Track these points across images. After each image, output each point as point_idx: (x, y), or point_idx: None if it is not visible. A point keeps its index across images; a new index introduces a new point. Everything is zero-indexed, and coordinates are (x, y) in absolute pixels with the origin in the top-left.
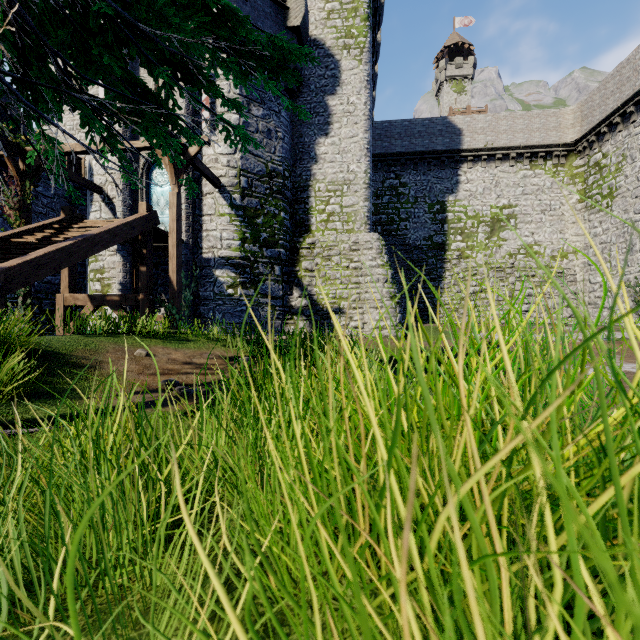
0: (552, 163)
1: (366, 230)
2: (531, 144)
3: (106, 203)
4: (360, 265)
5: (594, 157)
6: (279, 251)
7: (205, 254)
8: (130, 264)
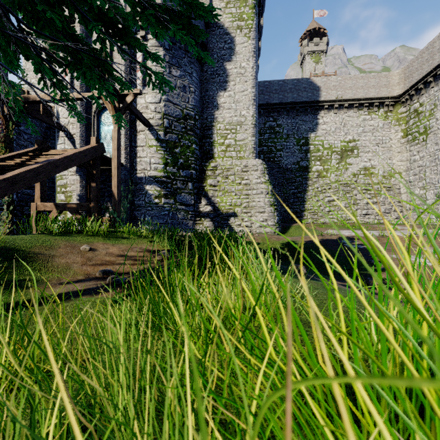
0: (383, 110)
1: (253, 157)
2: (369, 97)
3: (68, 138)
4: (249, 182)
5: (413, 106)
6: (191, 172)
7: (139, 174)
8: (85, 181)
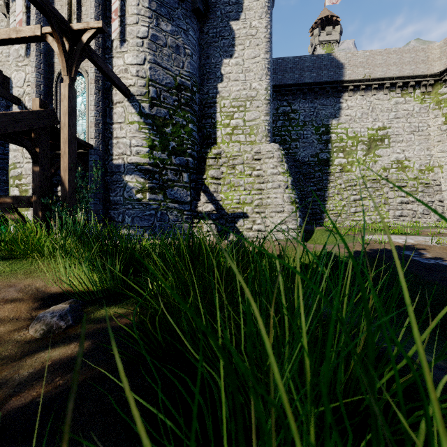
0: (420, 91)
1: (267, 142)
2: (403, 75)
3: None
4: (262, 173)
5: None
6: (187, 159)
7: (115, 160)
8: None
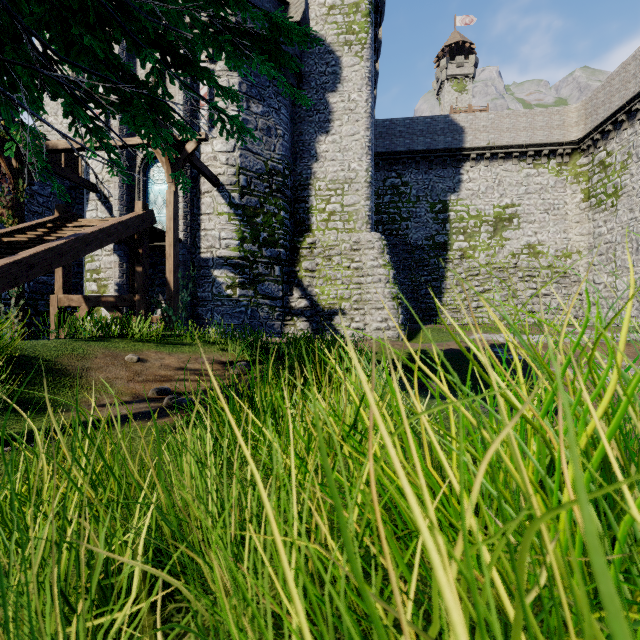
0: (556, 162)
1: (367, 229)
2: (534, 142)
3: (102, 202)
4: (361, 265)
5: (598, 155)
6: (279, 251)
7: (203, 254)
8: (127, 264)
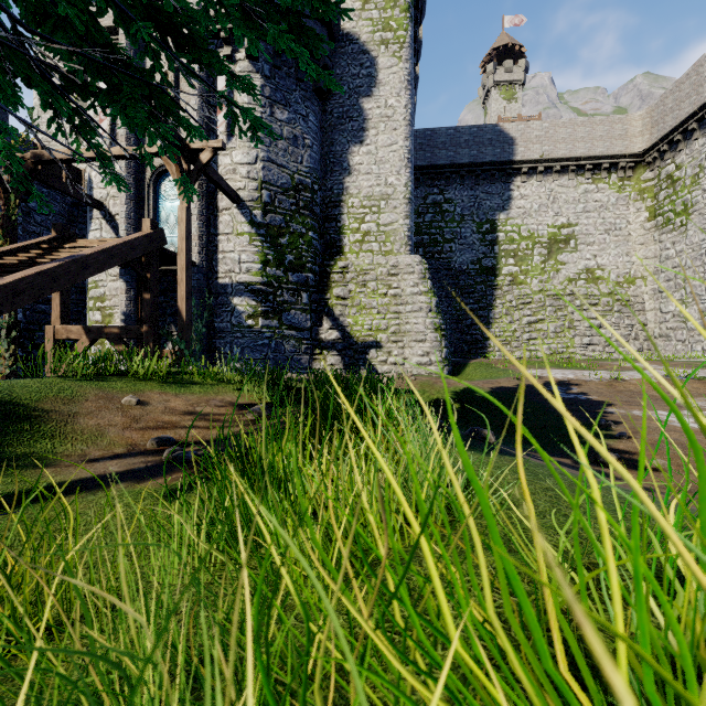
0: (617, 176)
1: (407, 252)
2: (593, 155)
3: (107, 220)
4: (400, 292)
5: (666, 169)
6: (307, 276)
7: (221, 279)
8: (135, 291)
